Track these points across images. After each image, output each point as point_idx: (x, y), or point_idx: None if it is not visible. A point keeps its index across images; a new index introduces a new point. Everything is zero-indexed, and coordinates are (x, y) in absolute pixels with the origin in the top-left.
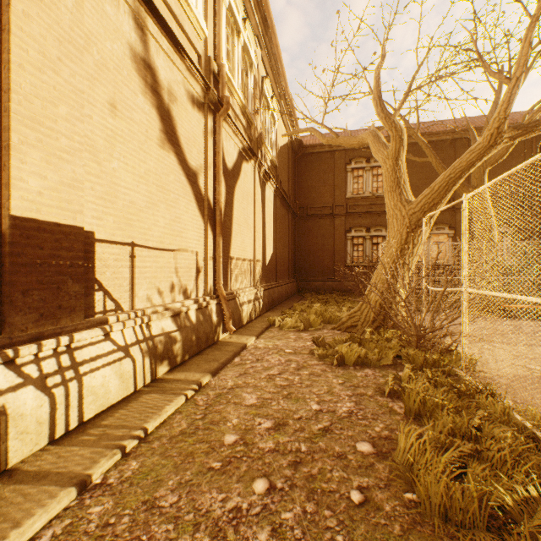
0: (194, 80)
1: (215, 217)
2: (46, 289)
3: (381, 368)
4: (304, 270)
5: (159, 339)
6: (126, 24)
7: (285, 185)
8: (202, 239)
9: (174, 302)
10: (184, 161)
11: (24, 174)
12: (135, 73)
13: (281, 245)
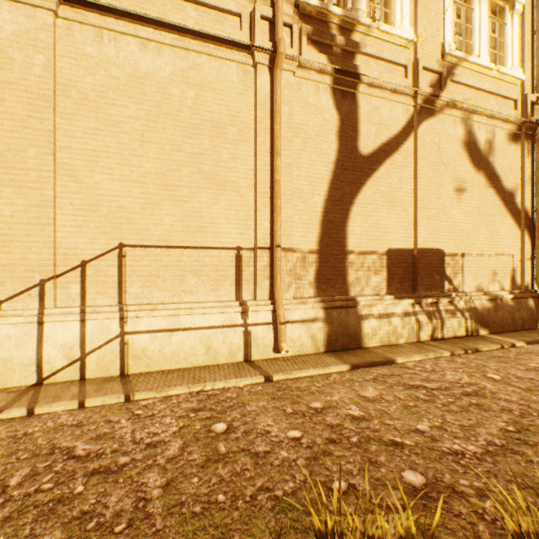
0: (509, 124)
1: (533, 224)
2: (427, 277)
3: None
4: None
5: (480, 311)
6: (459, 130)
7: None
8: (517, 244)
9: (491, 291)
10: (500, 189)
11: (420, 231)
12: (464, 154)
13: None
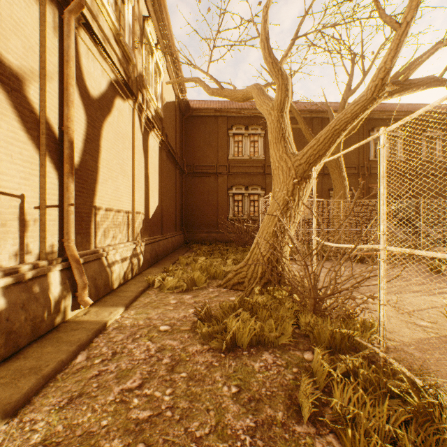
0: None
1: (64, 151)
2: None
3: (281, 347)
4: (191, 223)
5: None
6: None
7: (172, 141)
8: (35, 178)
9: None
10: None
11: None
12: None
13: (167, 198)
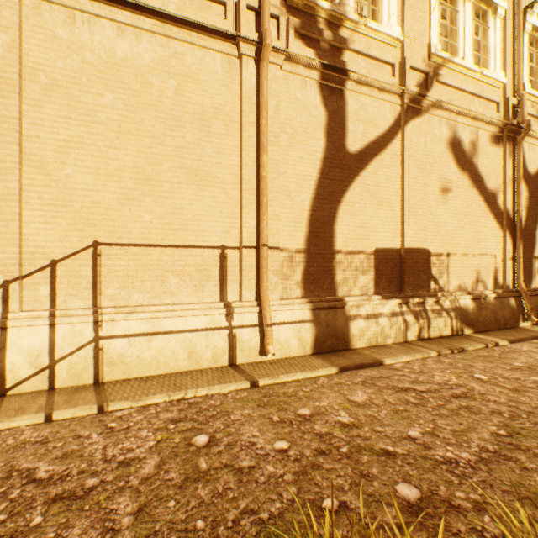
0: (492, 126)
1: (514, 224)
2: (413, 277)
3: None
4: None
5: (465, 311)
6: (444, 130)
7: None
8: (499, 244)
9: (475, 290)
10: (483, 190)
11: (407, 231)
12: (449, 154)
13: None
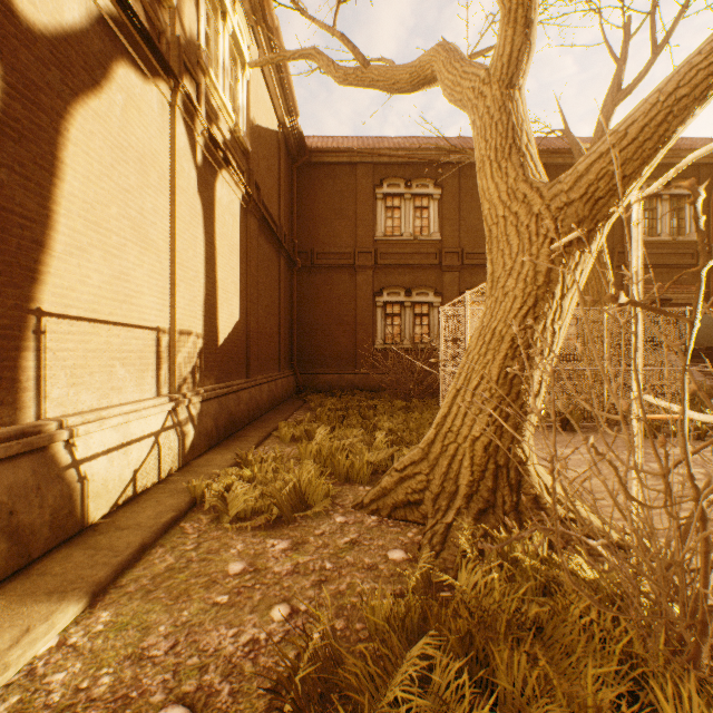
0: None
1: None
2: None
3: None
4: (309, 355)
5: None
6: None
7: (271, 203)
8: None
9: None
10: None
11: None
12: None
13: (261, 309)
